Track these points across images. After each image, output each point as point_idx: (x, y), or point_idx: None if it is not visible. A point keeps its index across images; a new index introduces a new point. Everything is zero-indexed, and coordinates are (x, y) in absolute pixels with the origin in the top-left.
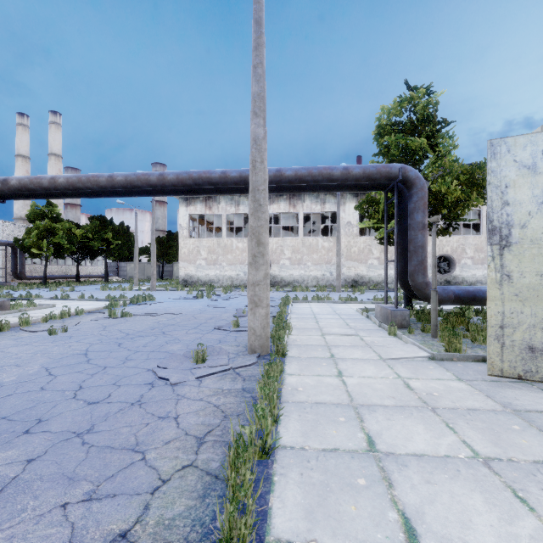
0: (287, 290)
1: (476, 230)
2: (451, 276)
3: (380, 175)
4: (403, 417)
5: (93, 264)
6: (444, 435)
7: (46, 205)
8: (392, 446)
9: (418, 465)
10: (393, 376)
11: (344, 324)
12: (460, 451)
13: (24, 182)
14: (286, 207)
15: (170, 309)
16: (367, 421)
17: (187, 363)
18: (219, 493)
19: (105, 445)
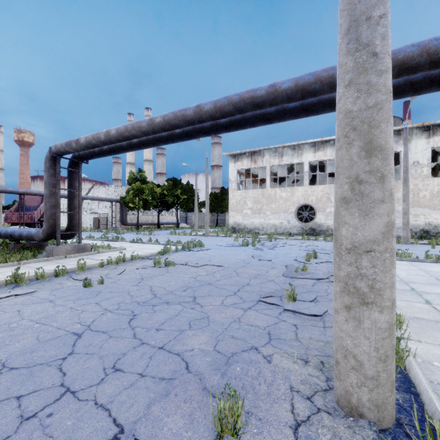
0: None
1: None
2: None
3: None
4: None
5: (170, 214)
6: None
7: (138, 172)
8: None
9: None
10: None
11: None
12: None
13: (88, 139)
14: (333, 153)
15: (214, 258)
16: None
17: (202, 422)
18: None
19: None
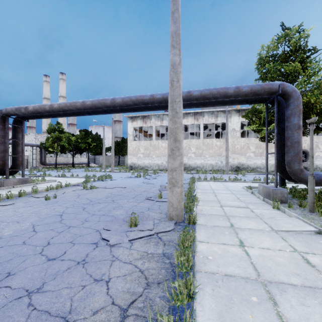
0: (193, 173)
1: None
2: (307, 164)
3: (264, 90)
4: (317, 302)
5: (82, 156)
6: None
7: (56, 124)
8: None
9: None
10: (289, 249)
11: (236, 198)
12: None
13: (36, 108)
14: (192, 120)
15: (120, 184)
16: (281, 304)
17: (124, 226)
18: None
19: (45, 309)
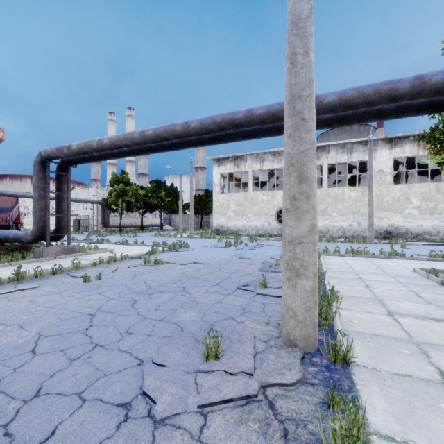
0: None
1: None
2: None
3: None
4: None
5: (154, 216)
6: None
7: (121, 174)
8: None
9: None
10: None
11: (413, 294)
12: None
13: (80, 146)
14: None
15: (199, 257)
16: None
17: (195, 355)
18: None
19: None
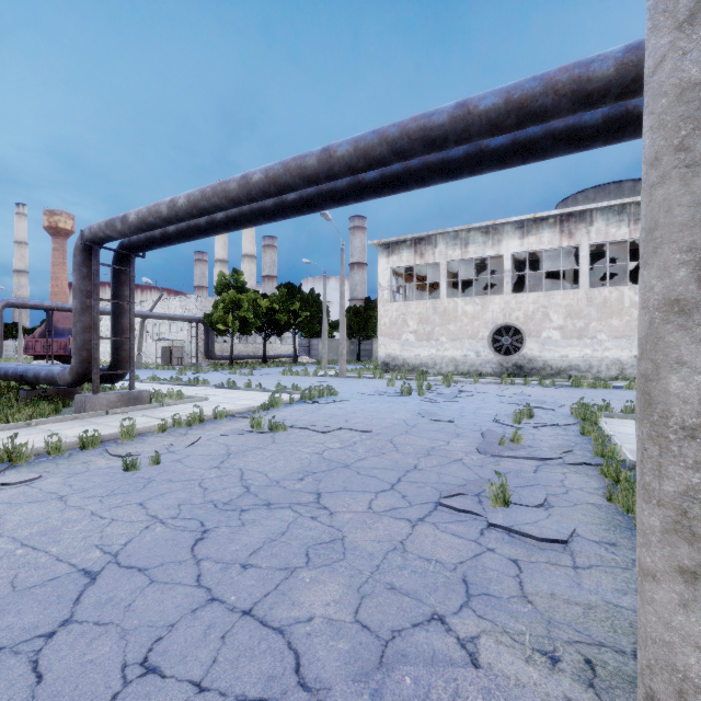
0: (559, 384)
1: None
2: None
3: None
4: None
5: (284, 342)
6: None
7: (232, 274)
8: None
9: None
10: None
11: None
12: None
13: (142, 215)
14: (553, 238)
15: (355, 416)
16: None
17: None
18: None
19: None
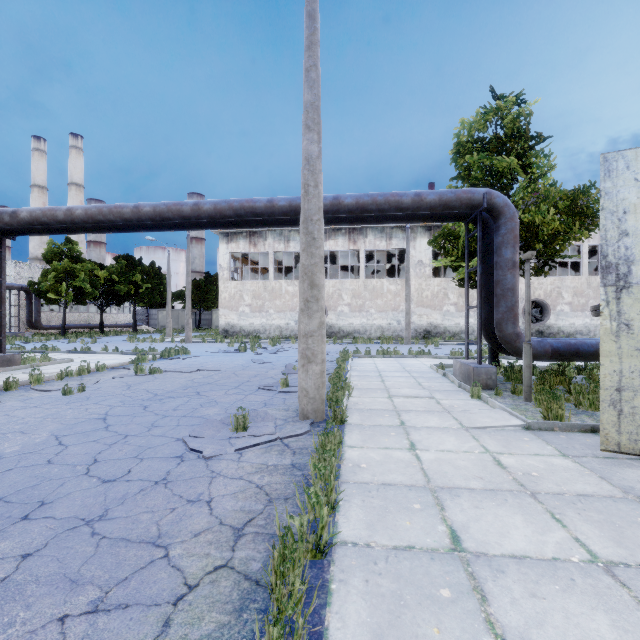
0: (346, 342)
1: (574, 270)
2: (545, 325)
3: (460, 202)
4: (495, 504)
5: (120, 311)
6: (549, 530)
7: (65, 243)
8: (483, 544)
9: (519, 571)
10: (479, 450)
11: (416, 384)
12: (572, 553)
13: (35, 215)
14: (345, 243)
15: (208, 364)
16: (449, 509)
17: (225, 431)
18: (260, 605)
19: (120, 536)
